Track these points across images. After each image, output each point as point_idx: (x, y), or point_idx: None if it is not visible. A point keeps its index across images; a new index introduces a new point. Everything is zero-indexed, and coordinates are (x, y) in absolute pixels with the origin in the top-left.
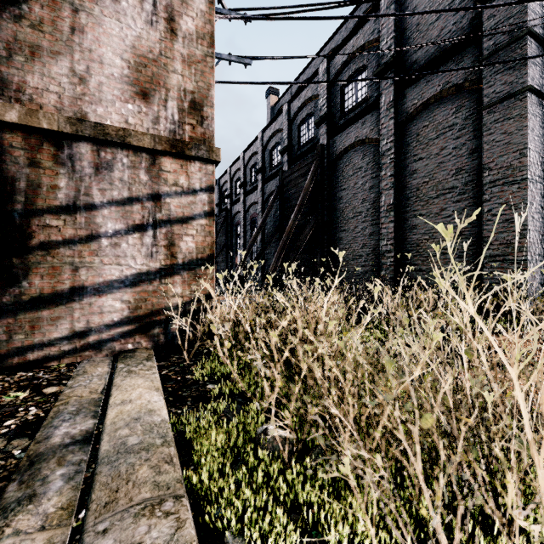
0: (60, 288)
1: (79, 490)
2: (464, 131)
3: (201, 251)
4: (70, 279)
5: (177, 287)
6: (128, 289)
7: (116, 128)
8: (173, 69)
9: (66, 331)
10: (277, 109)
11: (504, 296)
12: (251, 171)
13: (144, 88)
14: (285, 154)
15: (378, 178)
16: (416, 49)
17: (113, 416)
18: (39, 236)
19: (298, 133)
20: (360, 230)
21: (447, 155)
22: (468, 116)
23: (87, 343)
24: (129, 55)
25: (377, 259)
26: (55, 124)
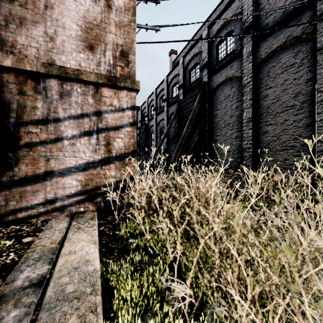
0: (38, 172)
1: None
2: (301, 67)
3: (127, 148)
4: (44, 166)
5: (112, 171)
6: (81, 172)
7: (72, 69)
8: (109, 30)
9: (42, 200)
10: (176, 62)
11: None
12: (160, 100)
13: (90, 43)
14: (181, 89)
15: (241, 101)
16: (267, 16)
17: (61, 264)
18: (25, 139)
19: (189, 75)
20: (229, 135)
21: (289, 84)
22: (305, 57)
23: (54, 207)
24: (81, 22)
25: (241, 153)
26: (34, 67)
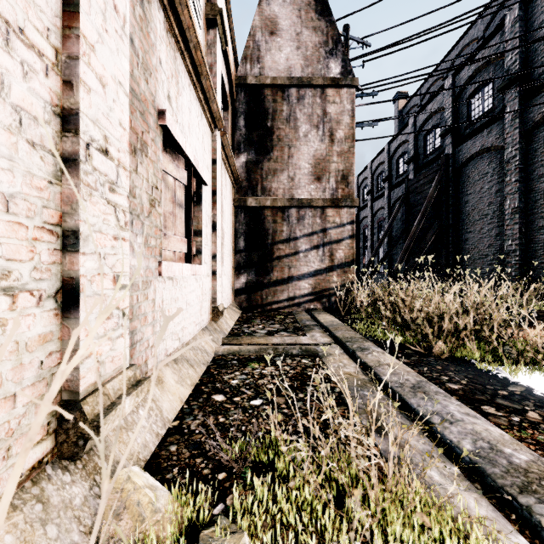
0: (284, 277)
1: (323, 331)
2: None
3: (347, 257)
4: (288, 272)
5: (334, 278)
6: (311, 278)
7: (306, 199)
8: (332, 161)
9: (286, 297)
10: (405, 112)
11: None
12: (377, 179)
13: (318, 175)
14: (410, 163)
15: (504, 183)
16: (543, 61)
17: (323, 321)
18: (276, 254)
19: (424, 142)
20: (486, 231)
21: None
22: None
23: (294, 303)
24: (312, 161)
25: (503, 258)
26: (283, 203)
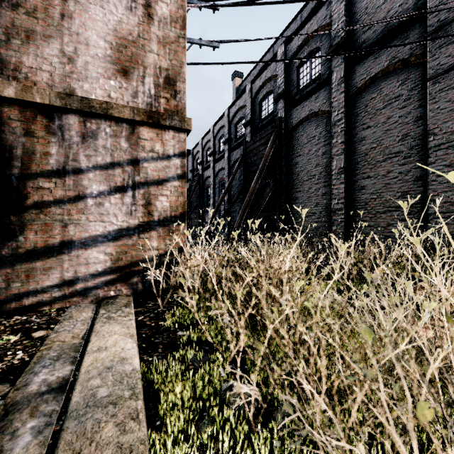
0: (52, 242)
1: (46, 446)
2: (409, 101)
3: (174, 209)
4: (60, 234)
5: (153, 241)
6: (111, 243)
7: (99, 102)
8: (150, 49)
9: (57, 280)
10: (241, 89)
11: (448, 249)
12: (219, 142)
13: (124, 66)
14: (248, 126)
15: (330, 145)
16: (364, 30)
17: (88, 363)
18: (33, 197)
19: (259, 108)
20: (314, 191)
21: (393, 123)
22: (414, 88)
23: (74, 290)
24: (111, 37)
25: (329, 216)
26: (47, 98)
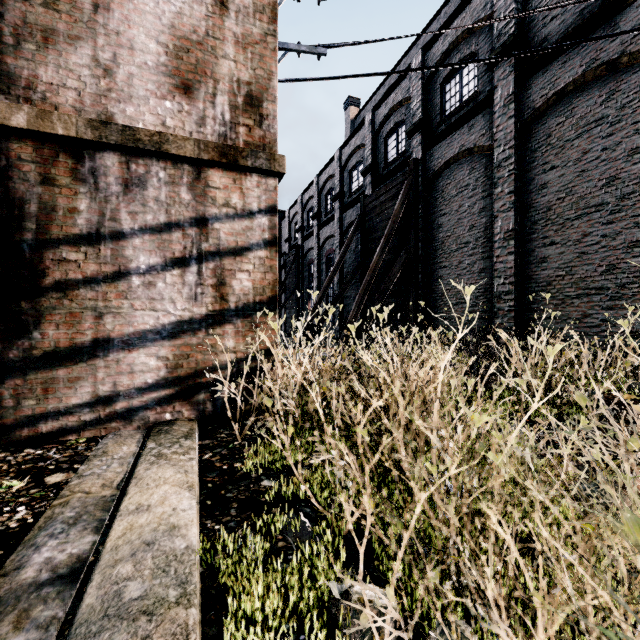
0: (80, 340)
1: None
2: (620, 125)
3: (259, 292)
4: (93, 328)
5: (228, 340)
6: (166, 342)
7: (149, 132)
8: (224, 53)
9: (88, 396)
10: (358, 122)
11: None
12: (326, 198)
13: (185, 80)
14: (368, 174)
15: (492, 198)
16: (545, 22)
17: (118, 533)
18: (54, 274)
19: (385, 147)
20: (467, 266)
21: (593, 161)
22: (626, 104)
23: (113, 412)
24: (167, 37)
25: (490, 303)
26: (73, 129)
